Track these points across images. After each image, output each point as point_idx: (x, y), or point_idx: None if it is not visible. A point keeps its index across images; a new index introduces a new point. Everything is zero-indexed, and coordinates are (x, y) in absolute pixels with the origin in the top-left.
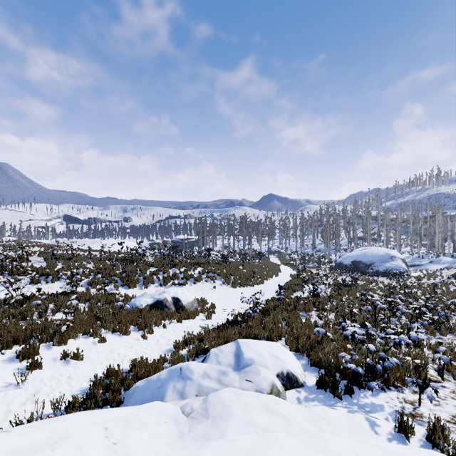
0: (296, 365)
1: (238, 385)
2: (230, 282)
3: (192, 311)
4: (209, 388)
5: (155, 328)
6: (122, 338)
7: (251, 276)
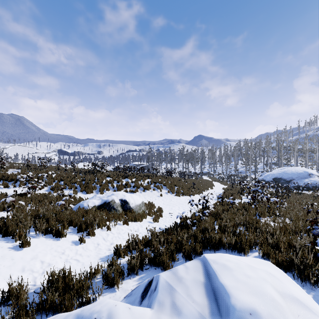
0: None
1: None
2: (174, 191)
3: (139, 213)
4: None
5: (98, 230)
6: (54, 240)
7: (192, 187)
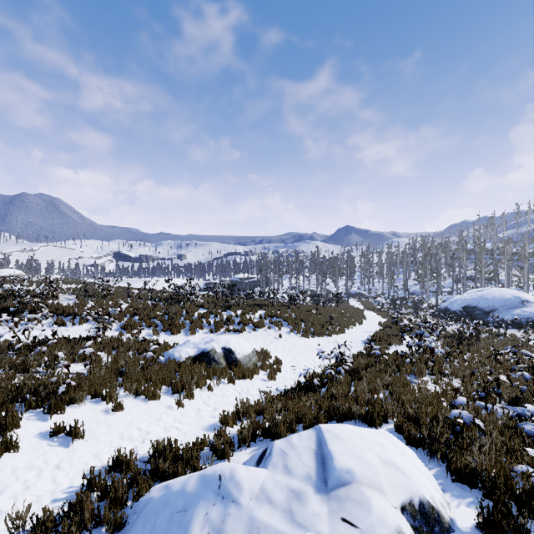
0: (429, 482)
1: (327, 531)
2: (300, 330)
3: (248, 368)
4: (269, 529)
5: (197, 391)
6: (147, 404)
7: (328, 322)
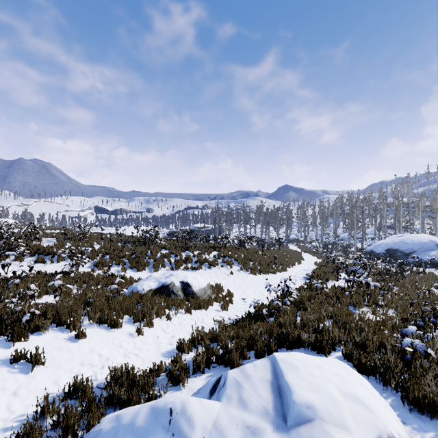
0: (392, 416)
1: None
2: (249, 268)
3: (204, 300)
4: None
5: (156, 320)
6: (109, 332)
7: (272, 262)
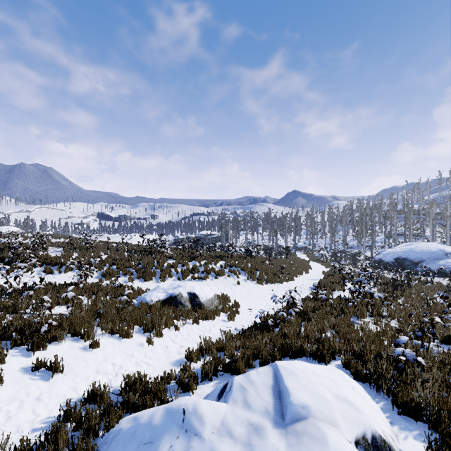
0: (379, 416)
1: None
2: (255, 278)
3: (211, 310)
4: None
5: (165, 330)
6: (121, 341)
7: (279, 271)
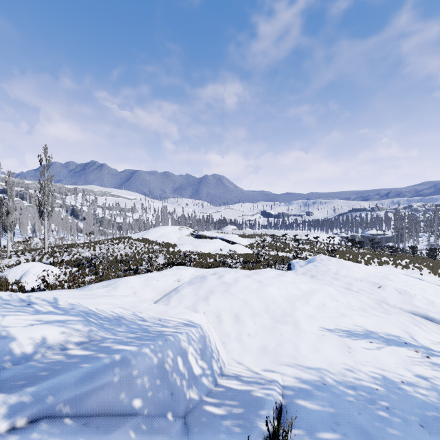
0: None
1: None
2: (437, 273)
3: None
4: None
5: None
6: None
7: None
